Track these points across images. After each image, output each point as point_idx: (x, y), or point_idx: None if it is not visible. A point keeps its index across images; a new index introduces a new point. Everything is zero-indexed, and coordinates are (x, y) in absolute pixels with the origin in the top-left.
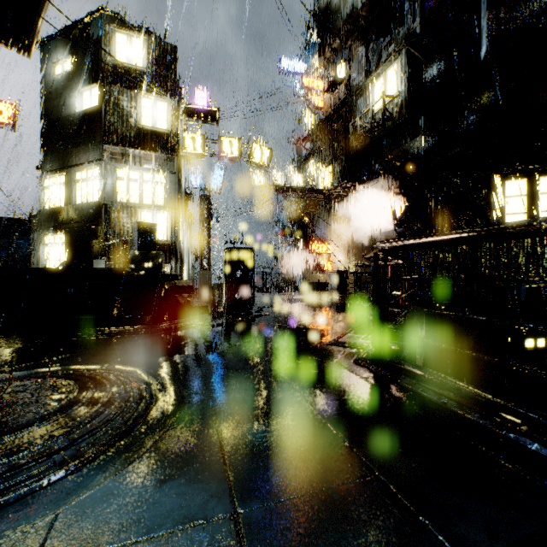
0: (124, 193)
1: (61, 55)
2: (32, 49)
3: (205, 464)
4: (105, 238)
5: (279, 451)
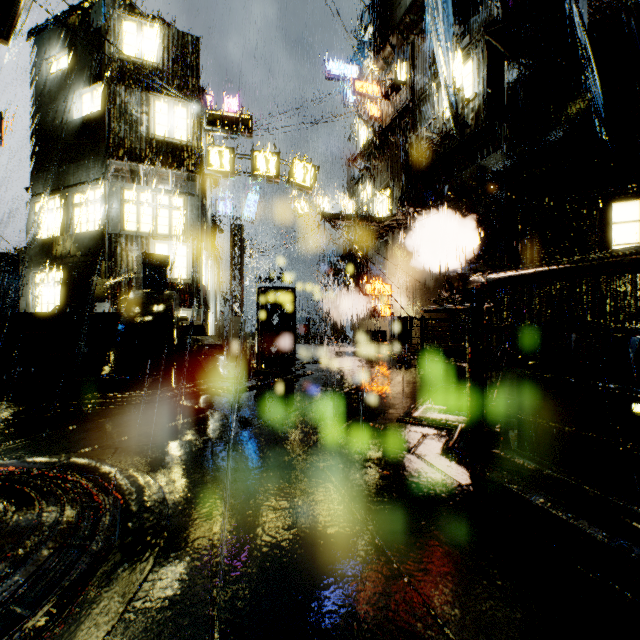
0: (133, 220)
1: (55, 48)
2: (13, 34)
3: None
4: (109, 275)
5: None
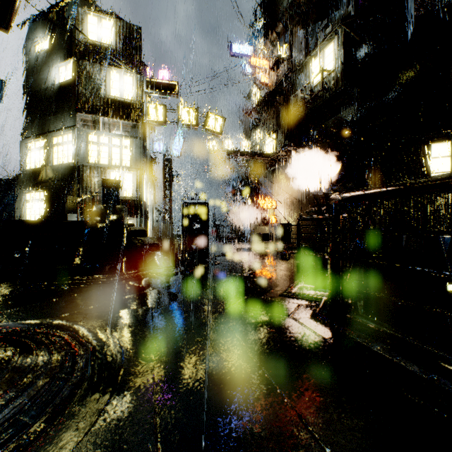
0: (95, 155)
1: (40, 35)
2: (11, 25)
3: None
4: (78, 194)
5: None
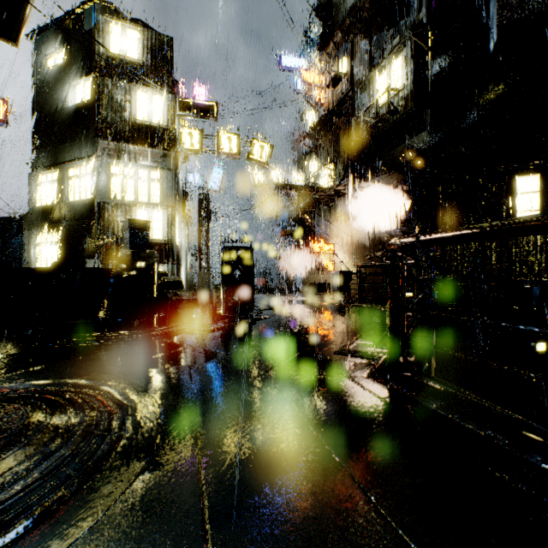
0: (118, 190)
1: (53, 47)
2: (20, 37)
3: (178, 545)
4: (98, 236)
5: (283, 519)
